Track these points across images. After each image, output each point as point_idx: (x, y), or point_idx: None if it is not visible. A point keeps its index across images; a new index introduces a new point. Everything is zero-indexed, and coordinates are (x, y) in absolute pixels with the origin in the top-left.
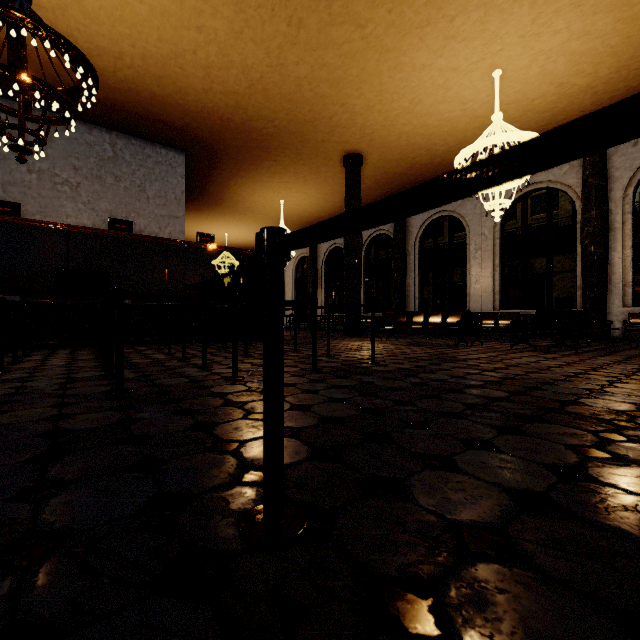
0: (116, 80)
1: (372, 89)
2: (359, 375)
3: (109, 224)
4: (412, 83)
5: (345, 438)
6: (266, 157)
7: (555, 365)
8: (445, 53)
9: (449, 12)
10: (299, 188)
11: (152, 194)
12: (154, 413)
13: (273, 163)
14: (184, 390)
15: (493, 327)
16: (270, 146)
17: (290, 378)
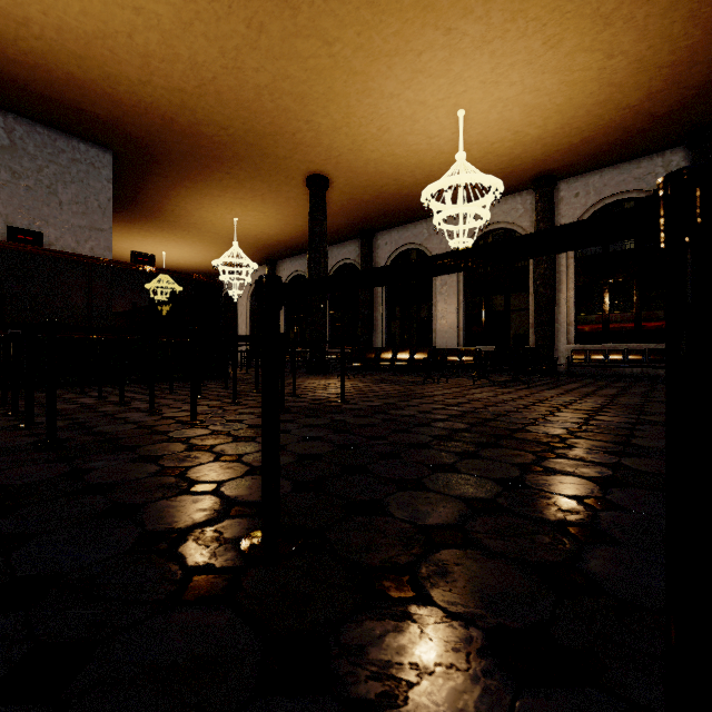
0: (17, 50)
1: (339, 110)
2: (330, 414)
3: (8, 234)
4: (380, 110)
5: (324, 471)
6: (217, 168)
7: (510, 399)
8: (413, 86)
9: (417, 46)
10: (256, 206)
11: (67, 199)
12: (108, 462)
13: (226, 176)
14: (135, 437)
15: (457, 363)
16: (223, 156)
17: (257, 419)
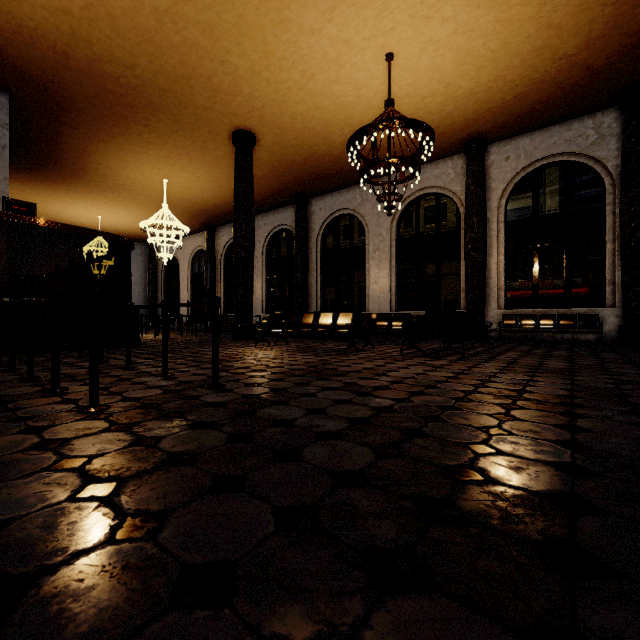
0: None
1: (256, 48)
2: (159, 419)
3: None
4: (301, 50)
5: None
6: (133, 119)
7: (443, 378)
8: (335, 18)
9: None
10: (184, 166)
11: None
12: None
13: (144, 129)
14: None
15: (387, 329)
16: (135, 104)
17: (1, 440)
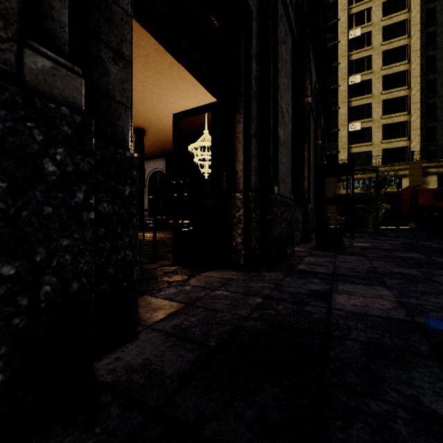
0: None
1: (149, 104)
2: None
3: None
4: (169, 107)
5: None
6: None
7: None
8: (182, 100)
9: (181, 88)
10: None
11: None
12: None
13: None
14: None
15: None
16: None
17: None
